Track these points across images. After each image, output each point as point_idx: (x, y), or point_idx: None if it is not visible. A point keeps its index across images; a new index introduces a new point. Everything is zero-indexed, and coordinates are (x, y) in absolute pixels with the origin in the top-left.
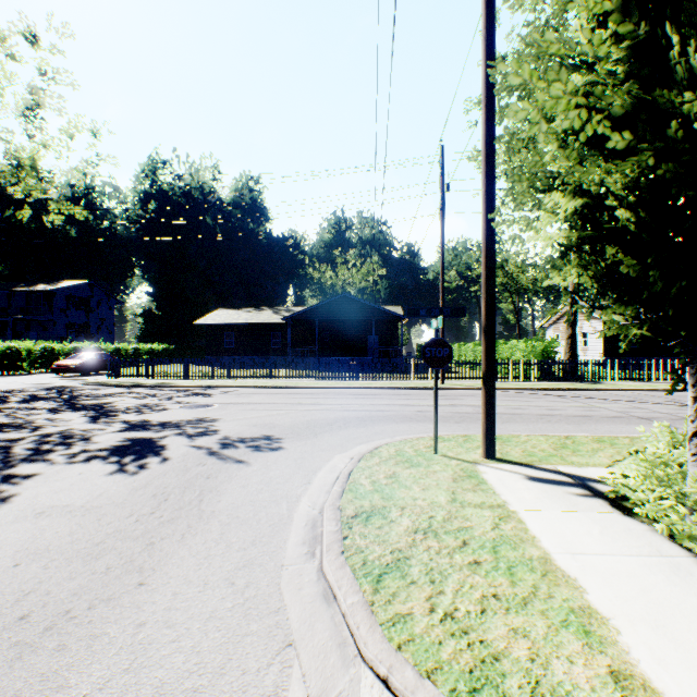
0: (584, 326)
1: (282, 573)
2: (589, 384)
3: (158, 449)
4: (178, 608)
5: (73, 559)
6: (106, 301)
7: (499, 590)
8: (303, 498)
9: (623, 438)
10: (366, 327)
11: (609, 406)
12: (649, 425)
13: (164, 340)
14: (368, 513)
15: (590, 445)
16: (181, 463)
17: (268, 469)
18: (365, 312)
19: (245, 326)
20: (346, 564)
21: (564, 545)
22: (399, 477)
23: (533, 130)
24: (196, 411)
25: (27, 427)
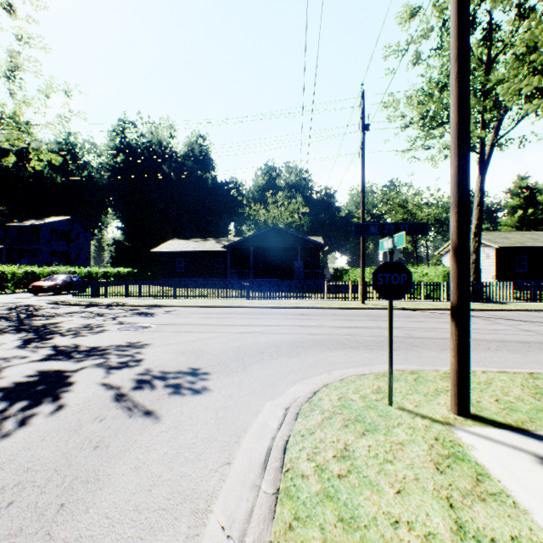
0: None
1: None
2: (497, 305)
3: (62, 389)
4: None
5: None
6: (83, 233)
7: None
8: (215, 502)
9: None
10: (293, 254)
11: (536, 329)
12: None
13: (131, 265)
14: None
15: None
16: (75, 415)
17: (178, 431)
18: (292, 241)
19: (193, 253)
20: None
21: None
22: (355, 458)
23: None
24: (131, 333)
25: None
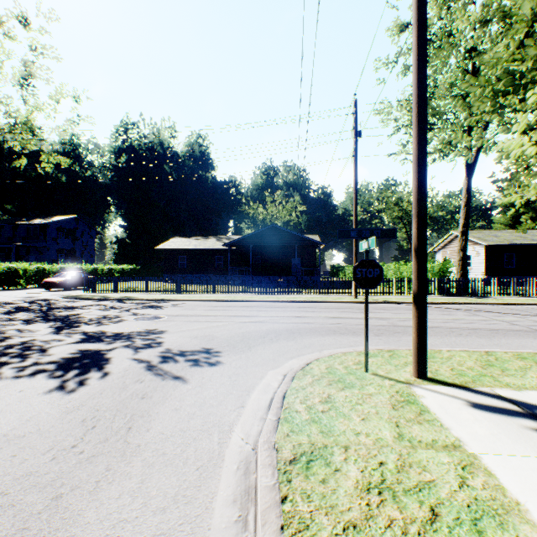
0: (468, 250)
1: None
2: (481, 299)
3: (103, 362)
4: None
5: None
6: (88, 231)
7: None
8: (235, 427)
9: None
10: (290, 251)
11: (508, 320)
12: None
13: (133, 262)
14: (308, 456)
15: (515, 363)
16: (120, 379)
17: (202, 388)
18: (290, 239)
19: (194, 250)
20: None
21: None
22: (334, 402)
23: None
24: (147, 322)
25: None
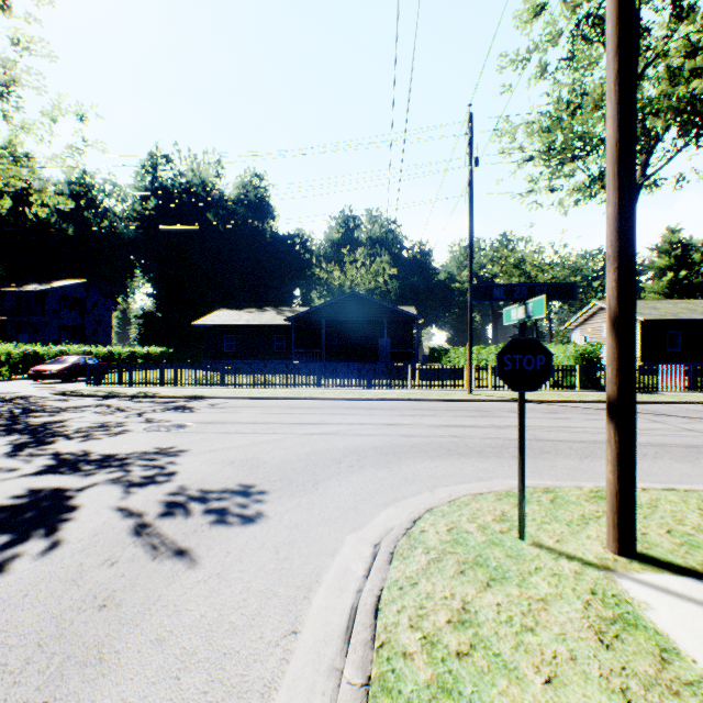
0: None
1: None
2: (647, 395)
3: (60, 516)
4: None
5: None
6: (102, 302)
7: None
8: (274, 698)
9: None
10: (377, 328)
11: (702, 429)
12: None
13: (165, 343)
14: None
15: None
16: (75, 557)
17: (222, 580)
18: (376, 311)
19: (246, 327)
20: None
21: None
22: (479, 624)
23: None
24: (162, 435)
25: None
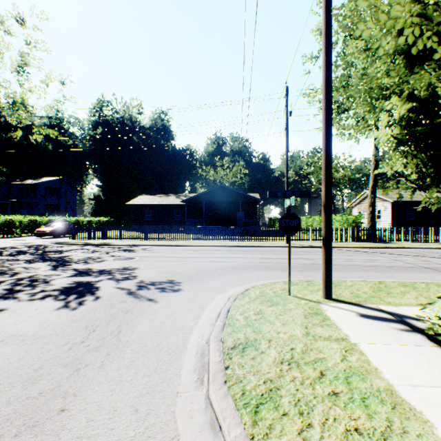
0: (378, 205)
1: (177, 400)
2: (385, 244)
3: (94, 290)
4: (88, 436)
5: (14, 384)
6: (70, 190)
7: (359, 424)
8: (194, 330)
9: (420, 283)
10: (236, 206)
11: (402, 259)
12: (434, 273)
13: (107, 215)
14: (243, 345)
15: (398, 289)
16: (108, 301)
17: (169, 306)
18: (235, 196)
19: (158, 206)
20: (229, 394)
21: (403, 376)
22: (264, 314)
23: (375, 46)
24: (123, 262)
25: (9, 273)
